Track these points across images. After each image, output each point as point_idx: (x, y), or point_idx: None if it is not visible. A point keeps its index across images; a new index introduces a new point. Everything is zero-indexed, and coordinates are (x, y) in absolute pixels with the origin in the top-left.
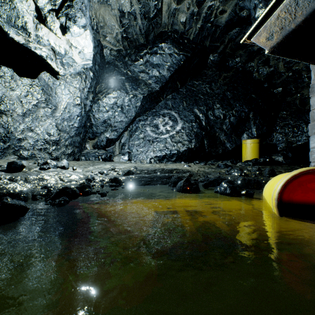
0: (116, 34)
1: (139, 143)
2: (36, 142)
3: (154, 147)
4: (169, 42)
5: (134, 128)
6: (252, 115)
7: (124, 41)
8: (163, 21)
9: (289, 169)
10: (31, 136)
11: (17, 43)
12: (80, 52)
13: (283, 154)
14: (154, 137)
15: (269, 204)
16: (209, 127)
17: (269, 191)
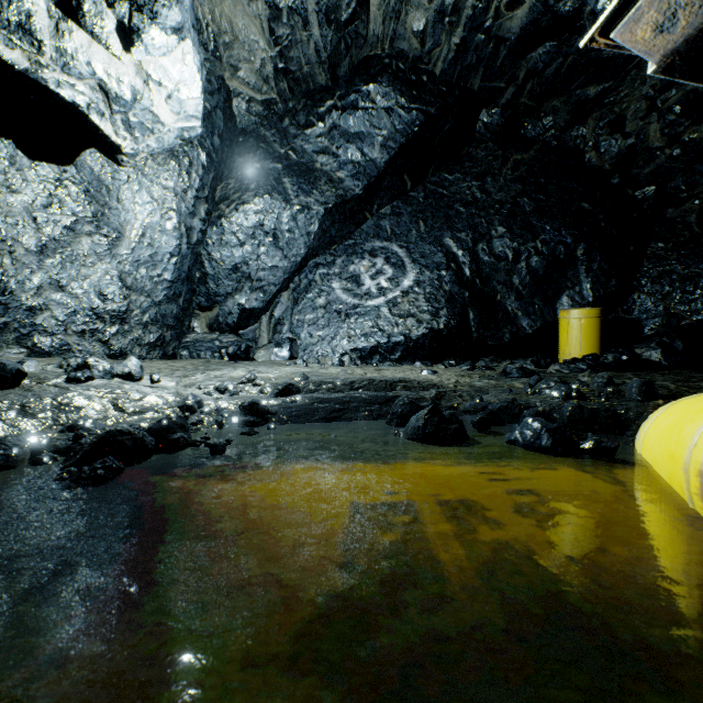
0: (262, 62)
1: (316, 318)
2: (71, 316)
3: (351, 327)
4: (385, 80)
5: (304, 284)
6: (583, 251)
7: (280, 79)
8: (371, 32)
9: (685, 381)
10: (59, 302)
11: (16, 72)
12: (171, 97)
13: (663, 343)
14: (350, 304)
15: (671, 484)
16: (481, 281)
17: (666, 446)
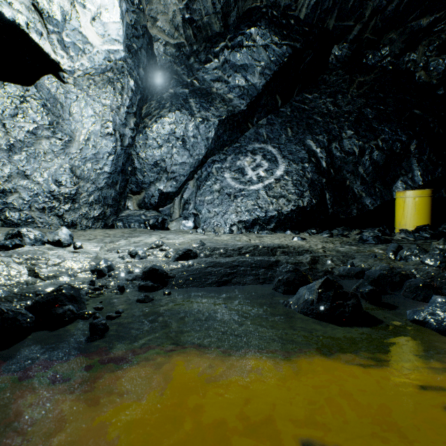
0: (174, 14)
1: (212, 199)
2: (34, 197)
3: (238, 205)
4: (263, 24)
5: (204, 175)
6: (415, 146)
7: (187, 27)
8: None
9: None
10: (25, 187)
11: None
12: (95, 20)
13: None
14: (237, 189)
15: None
16: (334, 171)
17: None
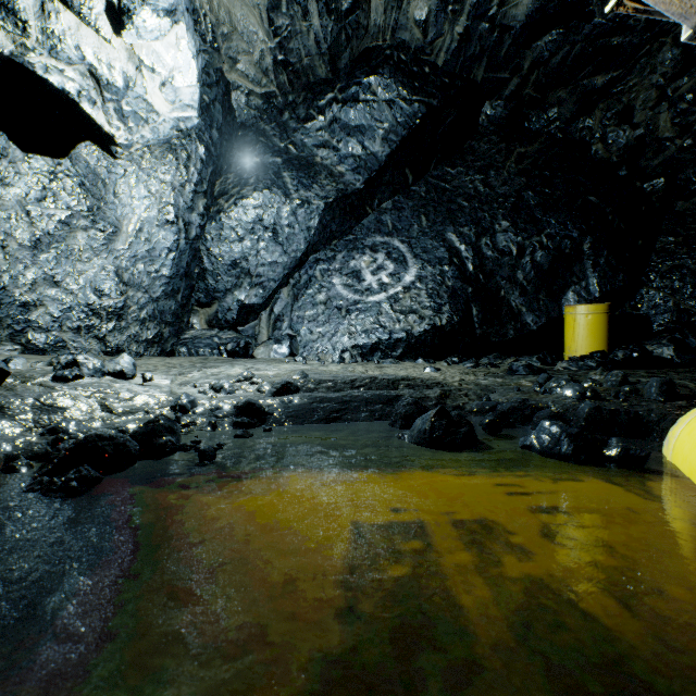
0: (261, 54)
1: (316, 315)
2: (66, 312)
3: (352, 324)
4: (386, 71)
5: (304, 280)
6: (590, 245)
7: (279, 71)
8: (372, 22)
9: None
10: (54, 298)
11: (3, 58)
12: (165, 85)
13: (675, 340)
14: (351, 300)
15: None
16: (484, 276)
17: None
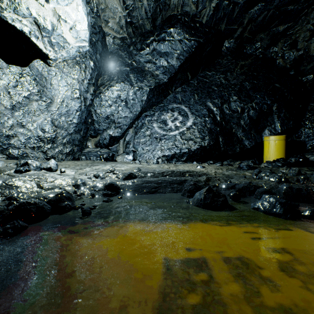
0: (120, 18)
1: (145, 141)
2: (28, 139)
3: (162, 145)
4: (178, 26)
5: (140, 125)
6: (276, 107)
7: (128, 27)
8: (172, 2)
9: None
10: (22, 133)
11: None
12: (72, 29)
13: None
14: (161, 134)
15: None
16: (225, 123)
17: None
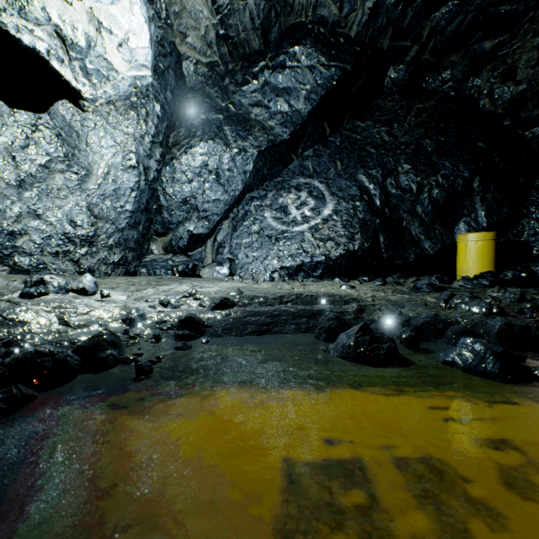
0: (206, 29)
1: (251, 242)
2: (47, 239)
3: (280, 249)
4: (308, 42)
5: (241, 214)
6: (479, 184)
7: (221, 44)
8: (297, 0)
9: None
10: (36, 228)
11: None
12: (121, 46)
13: None
14: (279, 230)
15: None
16: (389, 210)
17: None
